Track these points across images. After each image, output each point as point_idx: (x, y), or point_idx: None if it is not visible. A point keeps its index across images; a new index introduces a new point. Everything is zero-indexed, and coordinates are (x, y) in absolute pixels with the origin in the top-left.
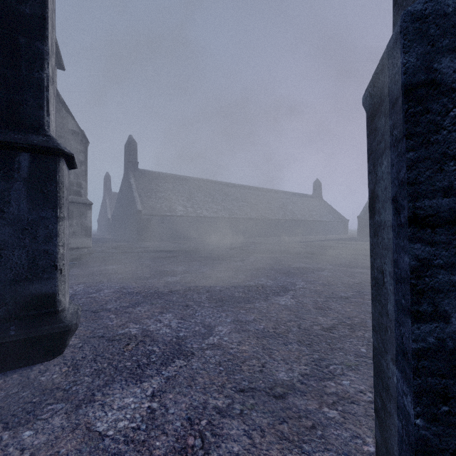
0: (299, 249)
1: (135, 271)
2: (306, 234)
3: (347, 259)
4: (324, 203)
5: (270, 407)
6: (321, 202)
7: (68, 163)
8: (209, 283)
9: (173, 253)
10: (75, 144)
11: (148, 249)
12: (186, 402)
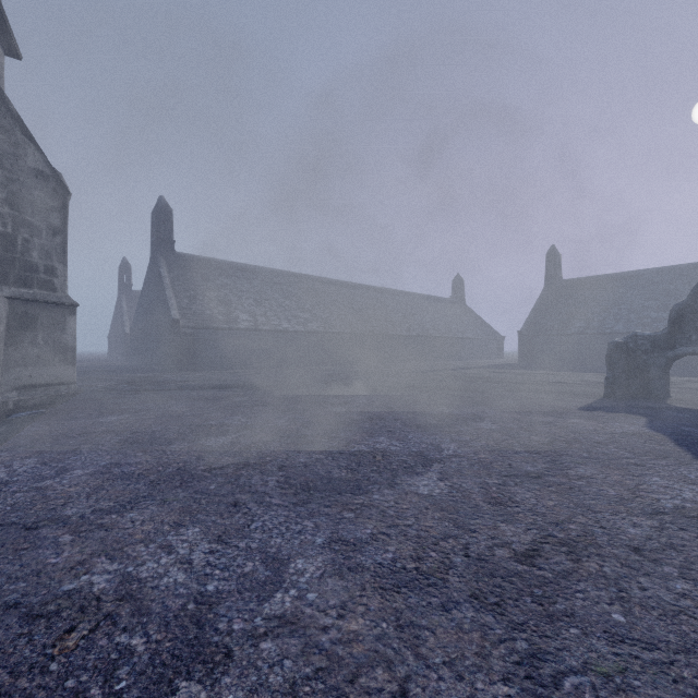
0: (436, 383)
1: (150, 426)
2: (442, 358)
3: (515, 399)
4: (468, 311)
5: None
6: (464, 310)
7: None
8: (286, 450)
9: (229, 391)
10: (43, 197)
11: (187, 385)
12: None
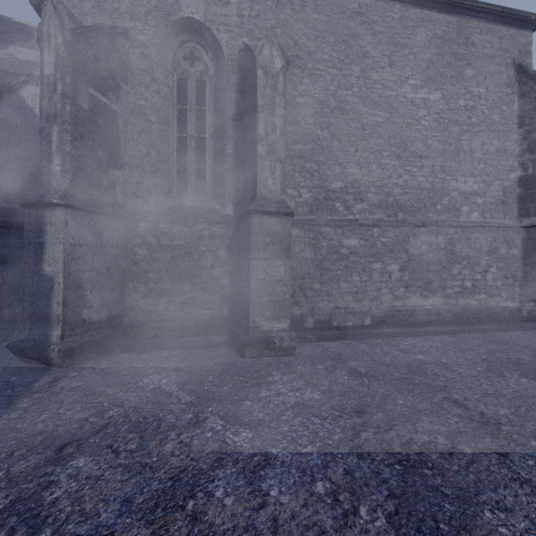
0: None
1: None
2: None
3: None
4: None
5: (66, 436)
6: None
7: (269, 214)
8: None
9: None
10: None
11: None
12: (133, 399)
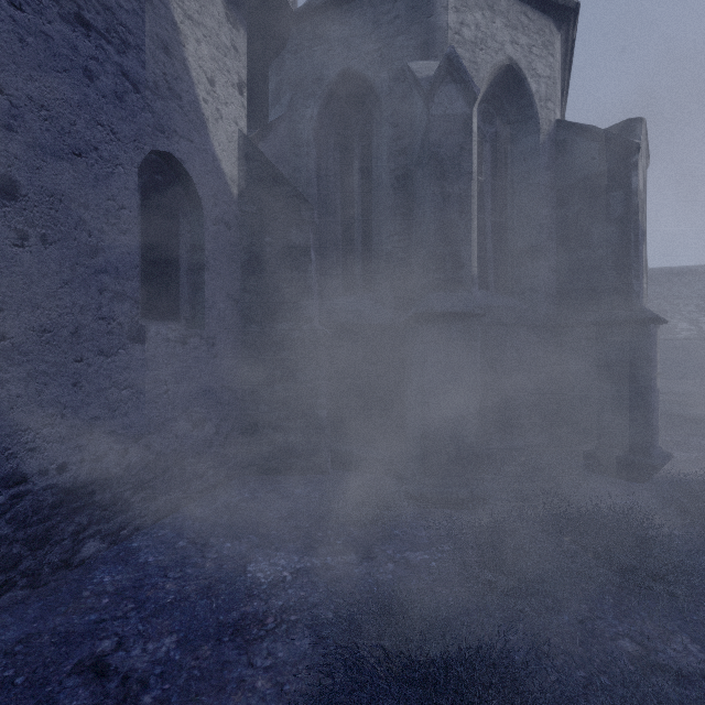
0: None
1: None
2: None
3: None
4: None
5: None
6: None
7: None
8: None
9: (678, 396)
10: None
11: None
12: None
